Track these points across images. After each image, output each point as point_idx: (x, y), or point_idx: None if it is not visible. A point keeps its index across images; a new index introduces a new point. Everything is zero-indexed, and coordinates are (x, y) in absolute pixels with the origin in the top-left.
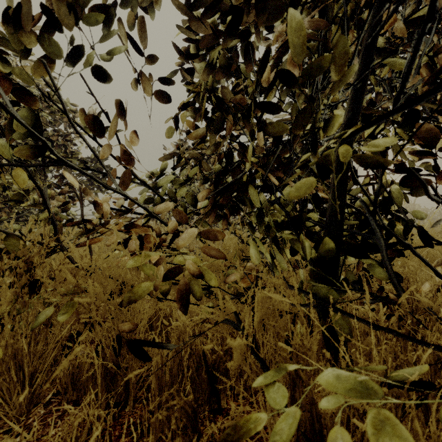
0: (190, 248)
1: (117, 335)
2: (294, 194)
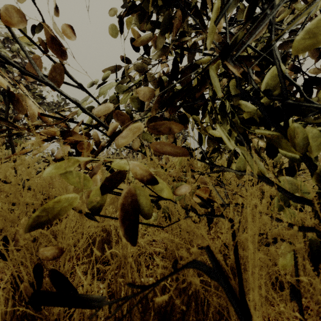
0: (132, 145)
1: (36, 266)
2: (303, 44)
